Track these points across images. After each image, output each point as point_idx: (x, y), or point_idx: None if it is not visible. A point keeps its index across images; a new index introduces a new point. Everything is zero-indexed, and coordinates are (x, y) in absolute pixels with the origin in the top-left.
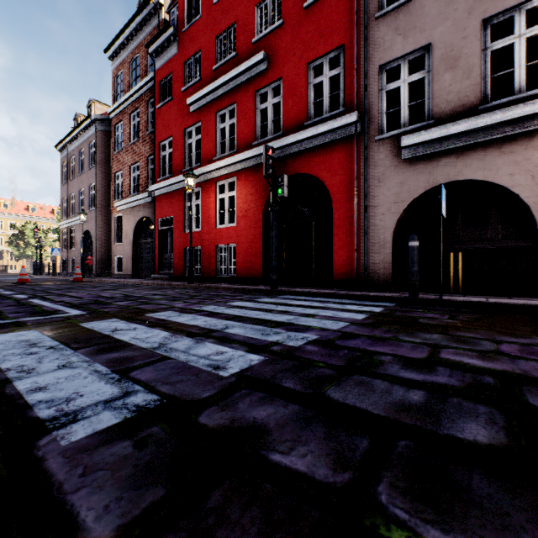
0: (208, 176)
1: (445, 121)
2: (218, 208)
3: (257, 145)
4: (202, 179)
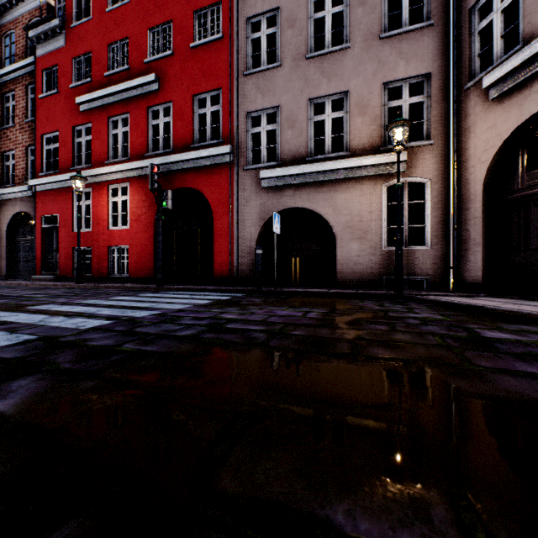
0: (99, 179)
1: (288, 164)
2: (110, 210)
3: (150, 157)
4: (93, 180)
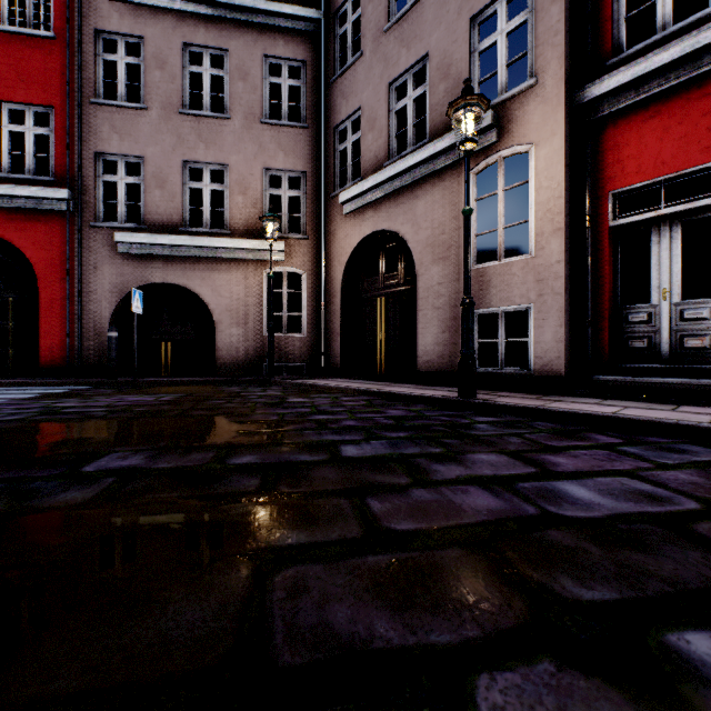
0: None
1: (157, 230)
2: None
3: None
4: None
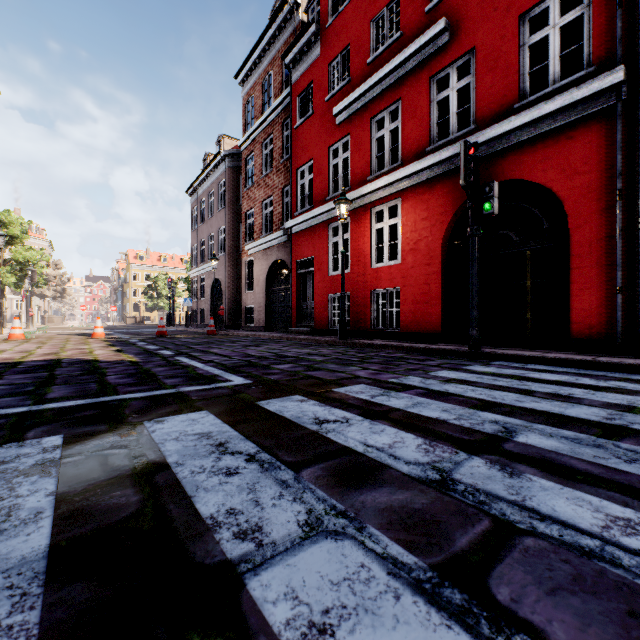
0: (360, 202)
1: None
2: (373, 241)
3: (433, 151)
4: (352, 206)
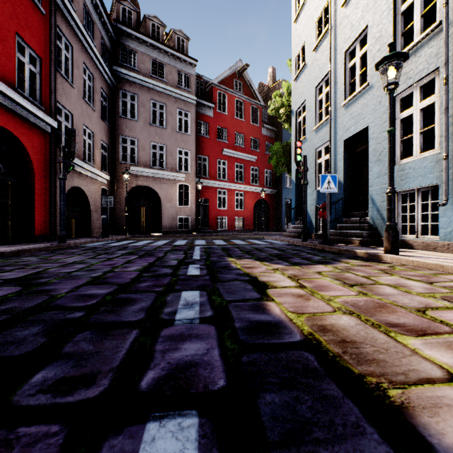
0: None
1: (77, 157)
2: None
3: None
4: None
